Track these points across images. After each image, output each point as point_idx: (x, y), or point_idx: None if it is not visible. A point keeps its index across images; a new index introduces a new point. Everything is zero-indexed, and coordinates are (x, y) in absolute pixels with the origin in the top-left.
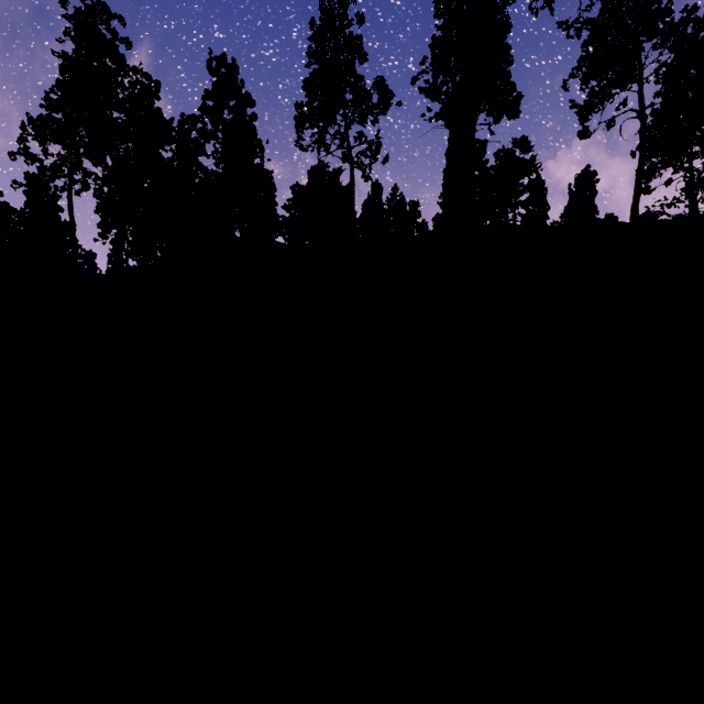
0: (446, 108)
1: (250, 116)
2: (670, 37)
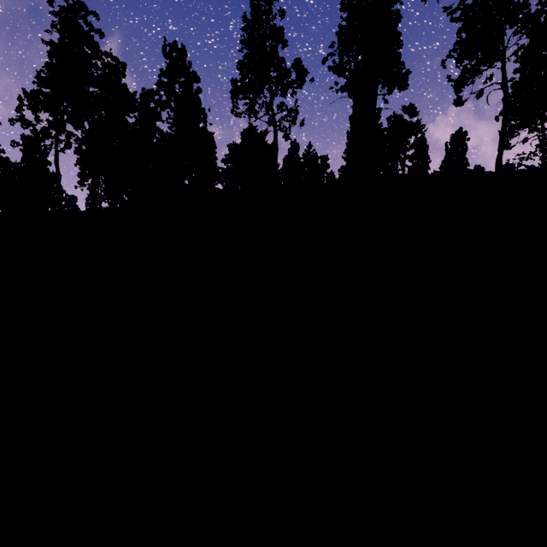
0: (349, 82)
1: (196, 89)
2: (527, 25)
